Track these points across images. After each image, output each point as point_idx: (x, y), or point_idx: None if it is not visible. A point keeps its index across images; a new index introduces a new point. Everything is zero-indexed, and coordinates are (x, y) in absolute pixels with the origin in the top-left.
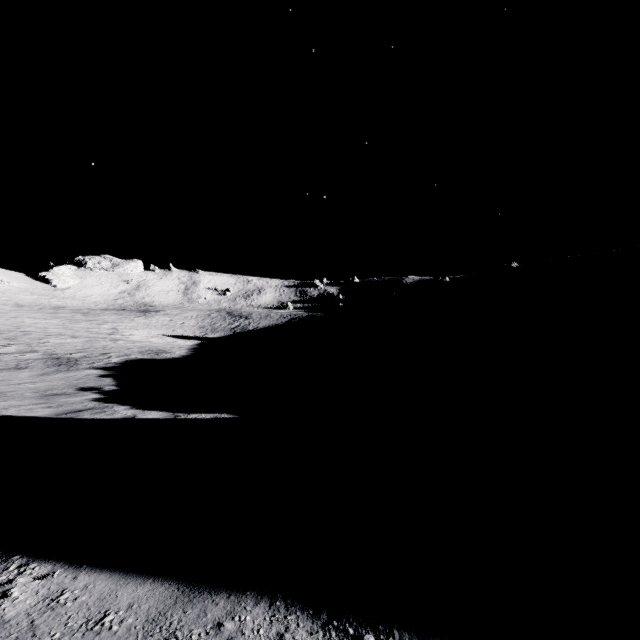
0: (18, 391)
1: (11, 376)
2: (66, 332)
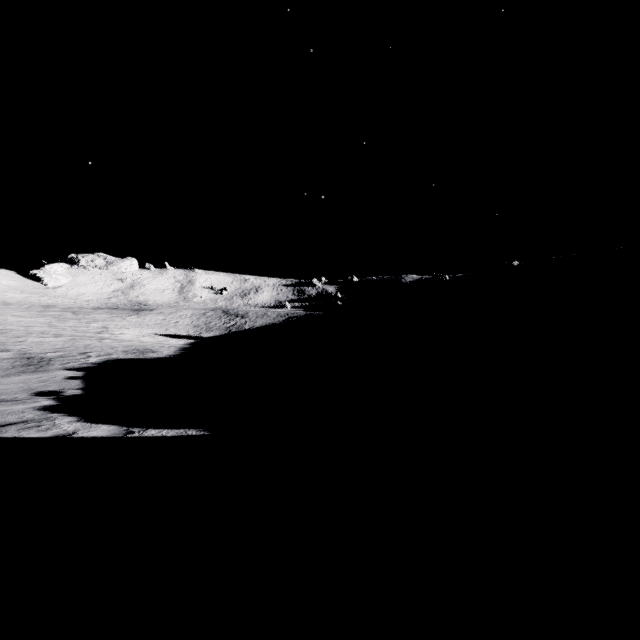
0: None
1: None
2: (50, 330)
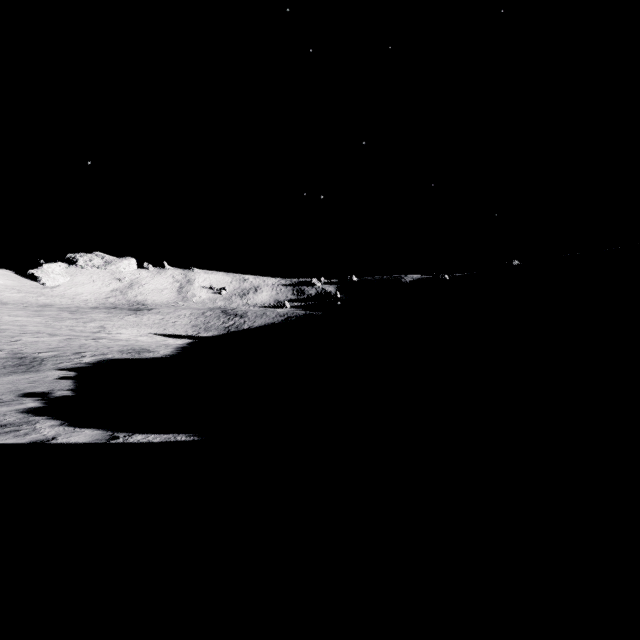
0: None
1: None
2: (46, 330)
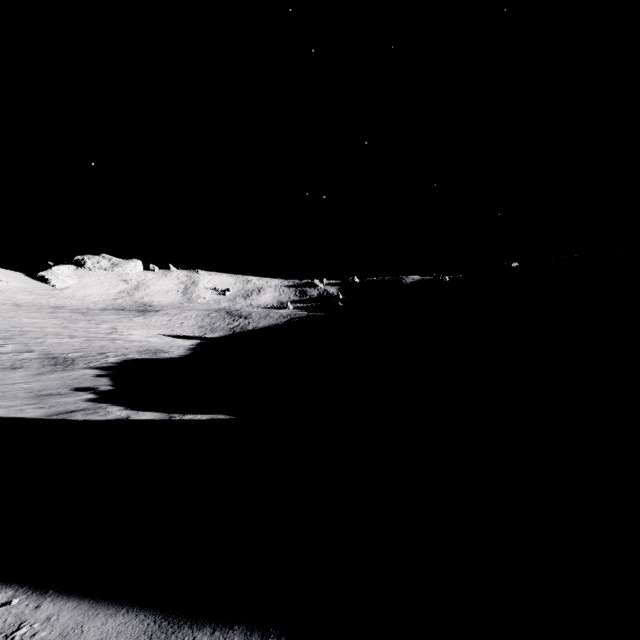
0: (11, 391)
1: (5, 376)
2: (64, 332)
